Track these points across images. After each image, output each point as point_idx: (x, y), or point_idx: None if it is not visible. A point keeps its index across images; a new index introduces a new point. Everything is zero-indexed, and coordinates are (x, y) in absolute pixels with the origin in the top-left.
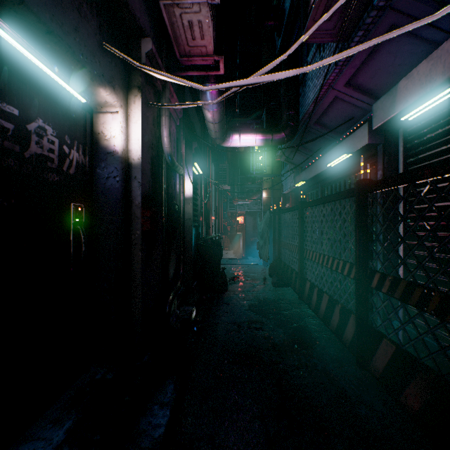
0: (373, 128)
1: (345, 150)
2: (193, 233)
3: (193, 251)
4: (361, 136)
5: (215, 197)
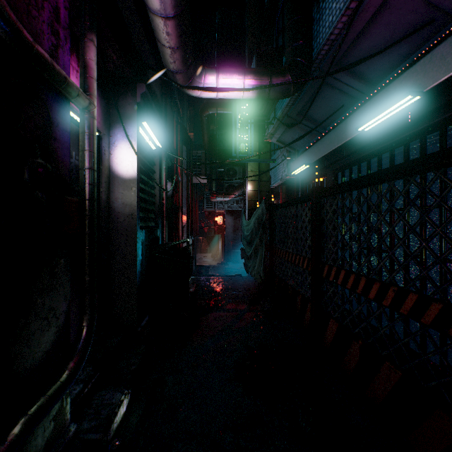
0: None
1: (400, 96)
2: (138, 238)
3: (141, 268)
4: (451, 52)
5: (188, 190)
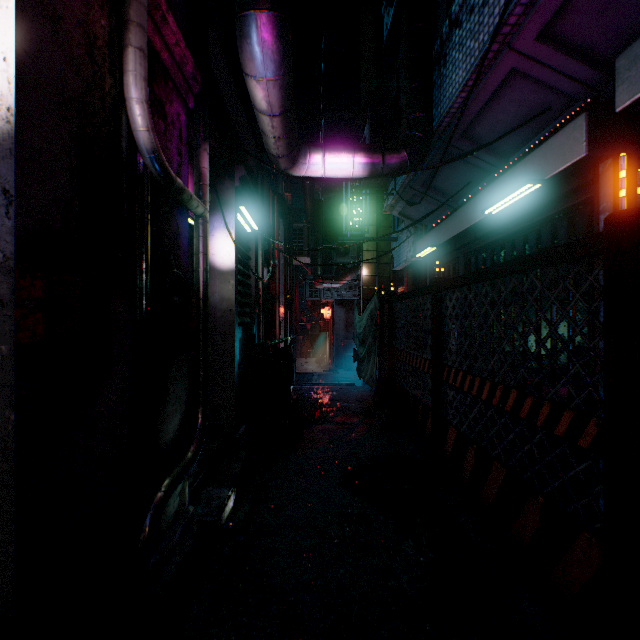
0: (619, 107)
1: (524, 180)
2: (236, 336)
3: (238, 370)
4: (567, 143)
5: (285, 275)
